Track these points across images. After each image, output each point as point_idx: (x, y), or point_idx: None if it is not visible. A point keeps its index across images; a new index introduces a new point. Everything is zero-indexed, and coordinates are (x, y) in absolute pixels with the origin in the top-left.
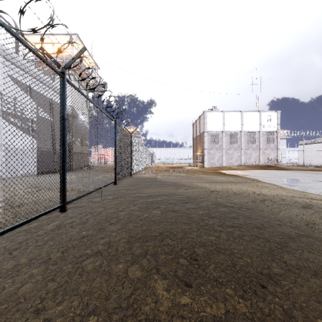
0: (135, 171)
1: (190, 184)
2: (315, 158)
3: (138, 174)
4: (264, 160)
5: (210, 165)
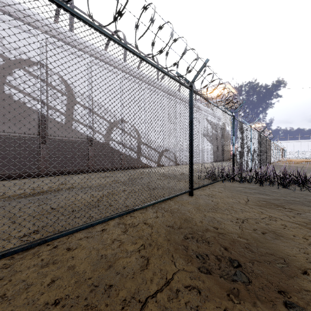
0: (271, 162)
1: None
2: None
3: (274, 163)
4: None
5: None
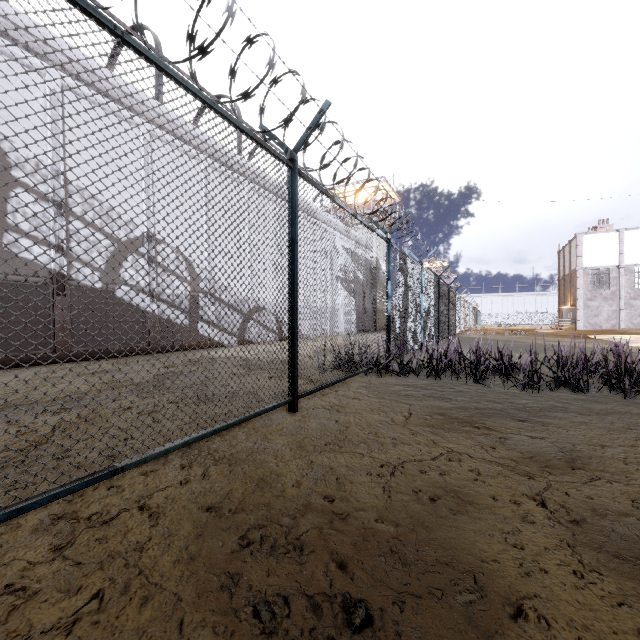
0: (458, 332)
1: (521, 341)
2: None
3: (462, 335)
4: None
5: (589, 328)
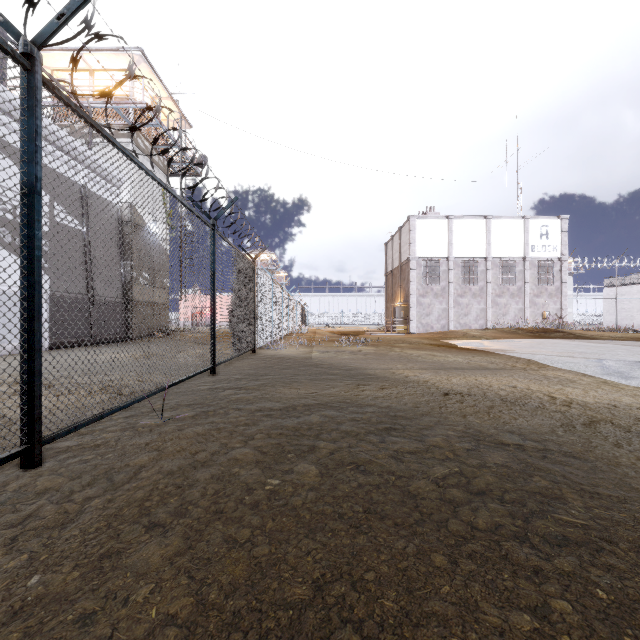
0: (264, 341)
1: (389, 375)
2: (639, 314)
3: (271, 348)
4: (535, 318)
5: (421, 329)
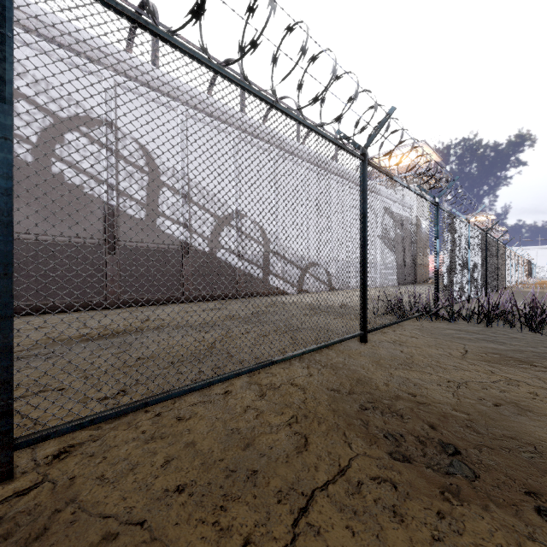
0: (507, 285)
1: None
2: None
3: (513, 288)
4: None
5: None
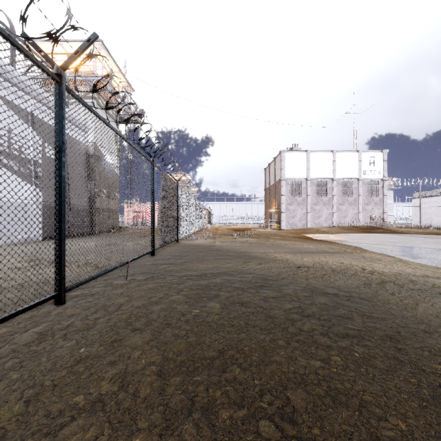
0: (184, 235)
1: (265, 256)
2: (436, 216)
3: (188, 239)
4: (365, 219)
5: (289, 227)
